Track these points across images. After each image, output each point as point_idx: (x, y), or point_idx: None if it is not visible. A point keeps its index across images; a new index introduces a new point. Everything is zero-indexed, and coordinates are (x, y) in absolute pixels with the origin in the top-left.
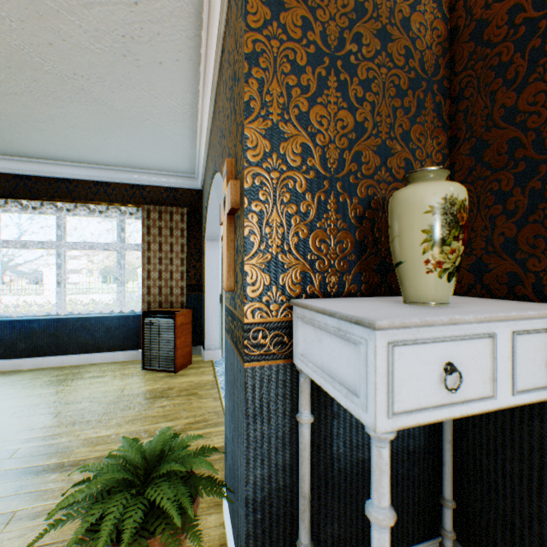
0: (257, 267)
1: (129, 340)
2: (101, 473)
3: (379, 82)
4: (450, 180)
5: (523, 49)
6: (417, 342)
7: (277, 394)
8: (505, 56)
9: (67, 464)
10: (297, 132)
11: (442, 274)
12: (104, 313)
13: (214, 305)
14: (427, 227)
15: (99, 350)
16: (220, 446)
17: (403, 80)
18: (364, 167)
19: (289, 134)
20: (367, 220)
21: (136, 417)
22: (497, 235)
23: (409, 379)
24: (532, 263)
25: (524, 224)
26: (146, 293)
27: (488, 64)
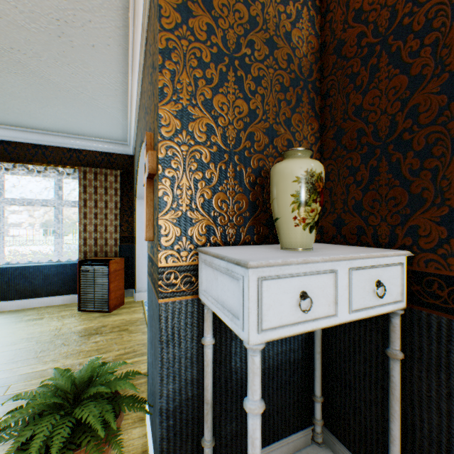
0: (170, 221)
1: (66, 286)
2: (33, 400)
3: (268, 79)
4: (321, 157)
5: (366, 65)
6: (280, 277)
7: (186, 323)
8: (355, 68)
9: (3, 398)
10: (202, 115)
11: (305, 227)
12: (43, 262)
13: (144, 254)
14: (295, 192)
15: (37, 296)
16: (146, 372)
17: (286, 79)
18: (256, 144)
19: (196, 116)
20: (259, 186)
21: (71, 352)
22: (350, 199)
23: (274, 304)
24: (372, 219)
25: (367, 191)
26: (83, 244)
27: (345, 73)
